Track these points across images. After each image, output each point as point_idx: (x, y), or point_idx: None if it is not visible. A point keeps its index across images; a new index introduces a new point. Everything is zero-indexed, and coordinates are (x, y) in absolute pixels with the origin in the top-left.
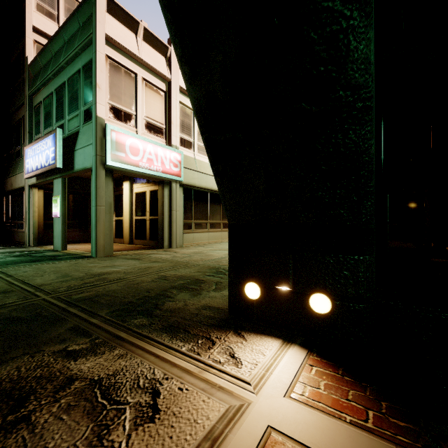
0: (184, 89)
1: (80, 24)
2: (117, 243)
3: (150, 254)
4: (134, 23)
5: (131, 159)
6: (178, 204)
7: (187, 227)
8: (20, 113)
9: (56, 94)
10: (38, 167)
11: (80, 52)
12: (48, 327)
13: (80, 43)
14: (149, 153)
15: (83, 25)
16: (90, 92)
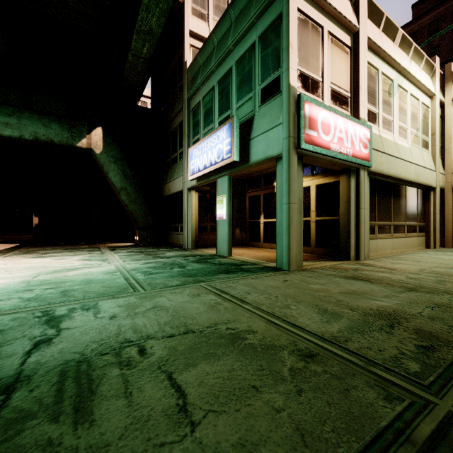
0: (371, 41)
1: None
2: (269, 249)
3: (356, 270)
4: None
5: (322, 140)
6: (366, 200)
7: (369, 231)
8: (176, 120)
9: (219, 86)
10: (207, 166)
11: (255, 21)
12: None
13: (260, 6)
14: (339, 130)
15: None
16: (272, 62)
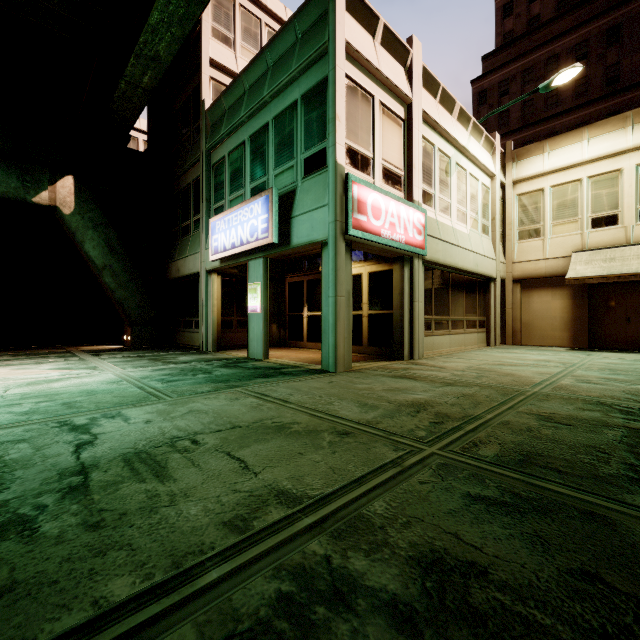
0: (426, 114)
1: (297, 35)
2: (314, 350)
3: (406, 369)
4: (372, 20)
5: (372, 225)
6: (421, 292)
7: (426, 327)
8: (189, 176)
9: (251, 143)
10: (236, 244)
11: (297, 75)
12: (611, 533)
13: (303, 62)
14: (391, 215)
15: (304, 36)
16: (317, 130)
